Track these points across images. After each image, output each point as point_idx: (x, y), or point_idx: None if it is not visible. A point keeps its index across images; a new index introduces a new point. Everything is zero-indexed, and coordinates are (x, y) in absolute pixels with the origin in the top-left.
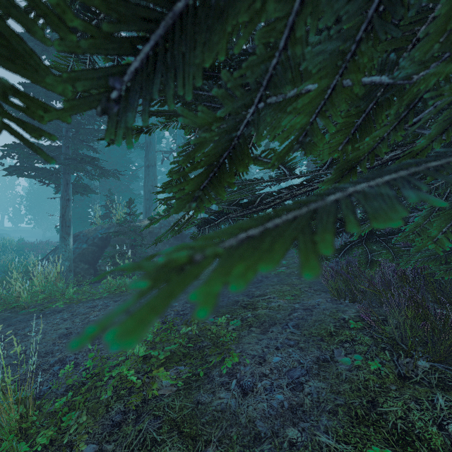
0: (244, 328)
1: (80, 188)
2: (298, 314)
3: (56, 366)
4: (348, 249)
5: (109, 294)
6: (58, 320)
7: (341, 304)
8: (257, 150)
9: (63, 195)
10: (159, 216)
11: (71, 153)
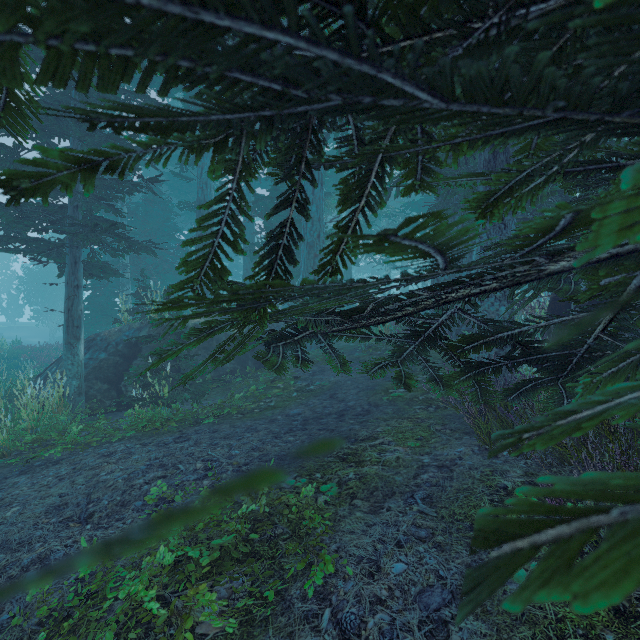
0: (342, 501)
1: (95, 268)
2: (429, 476)
3: (31, 570)
4: (528, 390)
5: (137, 431)
6: (50, 480)
7: (497, 459)
8: (376, 214)
9: (69, 279)
10: (176, 345)
11: (82, 216)
